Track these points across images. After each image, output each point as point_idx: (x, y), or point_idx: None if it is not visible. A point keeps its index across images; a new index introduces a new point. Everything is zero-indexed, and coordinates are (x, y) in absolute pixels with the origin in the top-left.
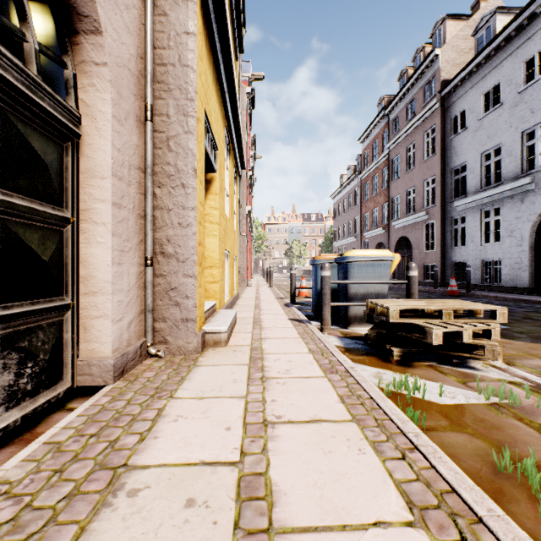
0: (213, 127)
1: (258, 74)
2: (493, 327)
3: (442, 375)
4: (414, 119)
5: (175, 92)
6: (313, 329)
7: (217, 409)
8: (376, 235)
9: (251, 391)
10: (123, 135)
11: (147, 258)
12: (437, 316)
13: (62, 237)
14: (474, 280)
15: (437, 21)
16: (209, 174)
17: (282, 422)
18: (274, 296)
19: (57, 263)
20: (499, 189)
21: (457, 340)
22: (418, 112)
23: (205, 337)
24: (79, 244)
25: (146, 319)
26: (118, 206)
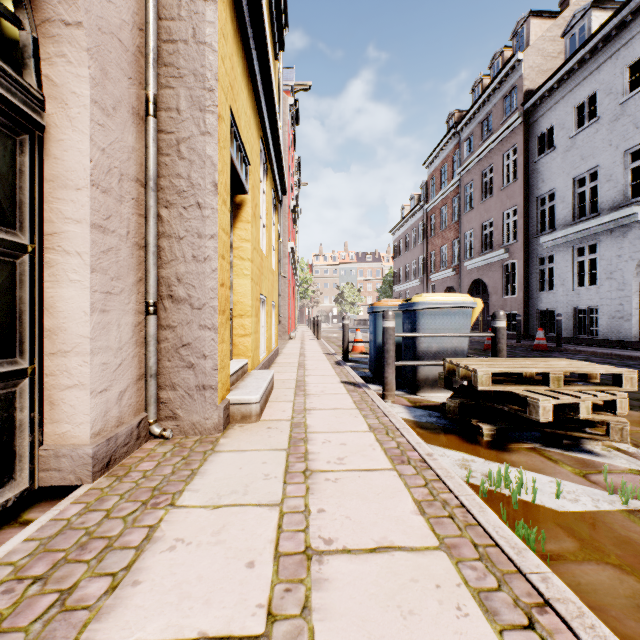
0: (243, 133)
1: (303, 84)
2: (618, 397)
3: (552, 464)
4: (491, 138)
5: (188, 79)
6: (372, 396)
7: (237, 527)
8: (445, 277)
9: (289, 494)
10: (111, 131)
11: (149, 303)
12: (539, 381)
13: (14, 273)
14: (565, 331)
15: (519, 19)
16: (238, 196)
17: (334, 551)
18: (322, 351)
19: (2, 309)
20: (595, 221)
21: (571, 415)
22: (496, 130)
23: (230, 410)
24: (44, 283)
25: (147, 387)
26: (102, 230)
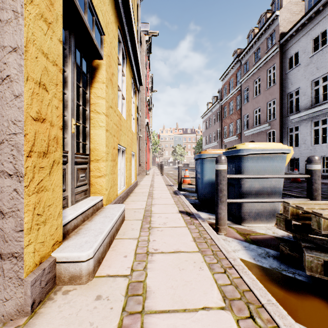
0: None
1: (154, 32)
2: None
3: None
4: (260, 61)
5: None
6: (209, 231)
7: None
8: (232, 140)
9: None
10: None
11: None
12: None
13: None
14: None
15: None
16: (95, 61)
17: None
18: (164, 183)
19: None
20: (327, 105)
21: None
22: (263, 56)
23: (56, 269)
24: None
25: None
26: None
